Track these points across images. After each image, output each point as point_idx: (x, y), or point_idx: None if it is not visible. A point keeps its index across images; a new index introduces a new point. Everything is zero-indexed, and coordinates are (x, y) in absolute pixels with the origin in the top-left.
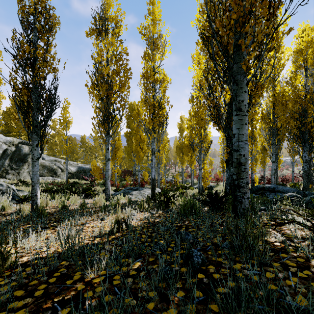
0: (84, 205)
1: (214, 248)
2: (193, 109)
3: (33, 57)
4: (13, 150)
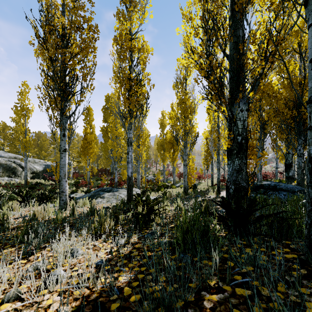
0: (3, 225)
1: None
2: (178, 96)
3: None
4: None
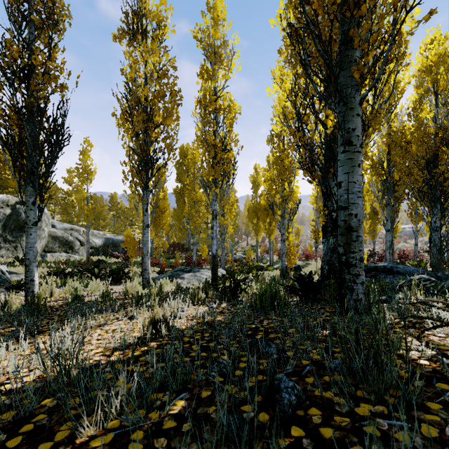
0: (108, 295)
1: (316, 371)
2: (273, 153)
3: (27, 66)
4: (8, 213)
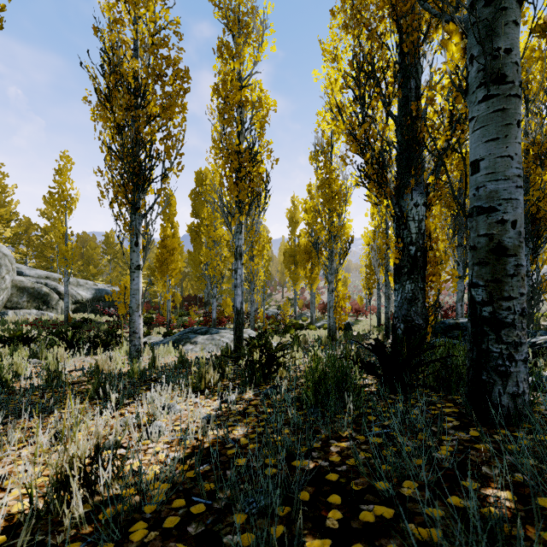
0: (58, 378)
1: None
2: (318, 175)
3: None
4: None
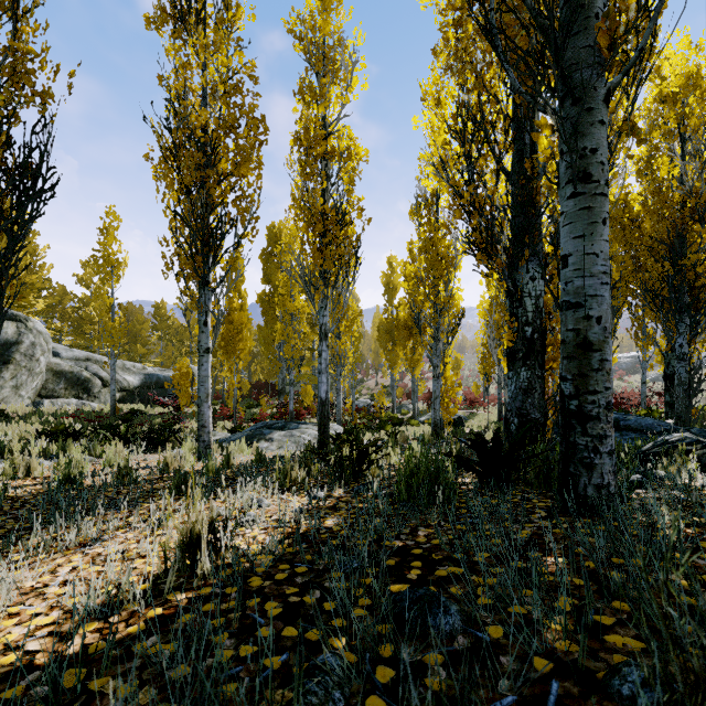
0: (129, 474)
1: (580, 700)
2: (420, 233)
3: None
4: None
